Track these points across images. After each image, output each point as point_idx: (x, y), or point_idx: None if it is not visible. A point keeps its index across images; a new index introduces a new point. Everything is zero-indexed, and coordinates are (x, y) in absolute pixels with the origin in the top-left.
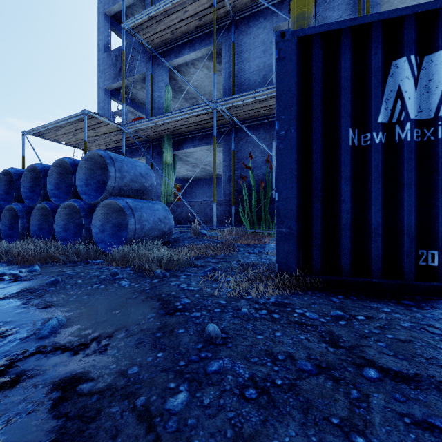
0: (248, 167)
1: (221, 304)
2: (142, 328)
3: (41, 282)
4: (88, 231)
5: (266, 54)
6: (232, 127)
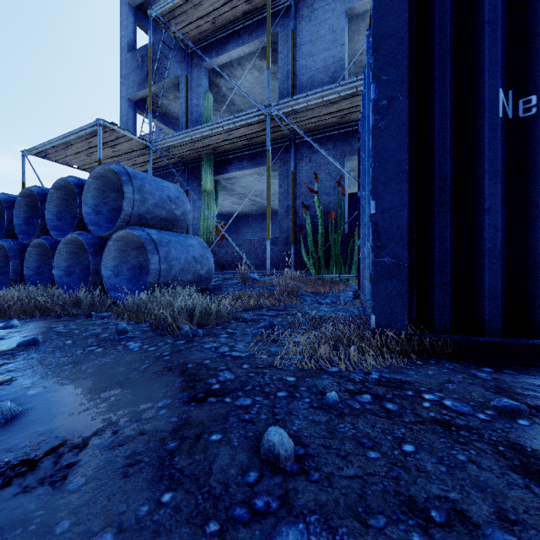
0: (314, 191)
1: (287, 382)
2: (144, 429)
3: (12, 342)
4: (97, 273)
5: (337, 45)
6: (291, 142)
